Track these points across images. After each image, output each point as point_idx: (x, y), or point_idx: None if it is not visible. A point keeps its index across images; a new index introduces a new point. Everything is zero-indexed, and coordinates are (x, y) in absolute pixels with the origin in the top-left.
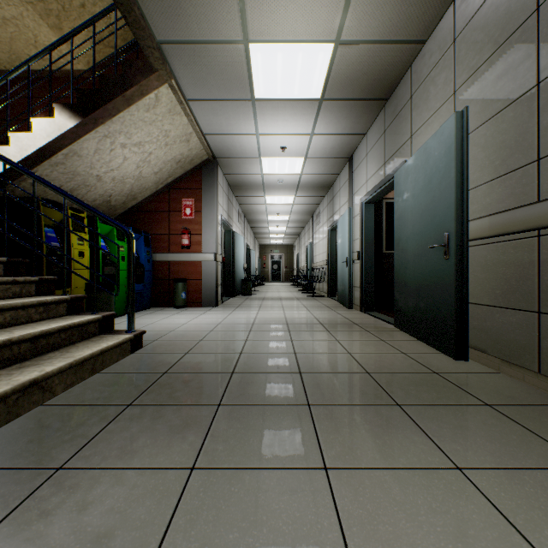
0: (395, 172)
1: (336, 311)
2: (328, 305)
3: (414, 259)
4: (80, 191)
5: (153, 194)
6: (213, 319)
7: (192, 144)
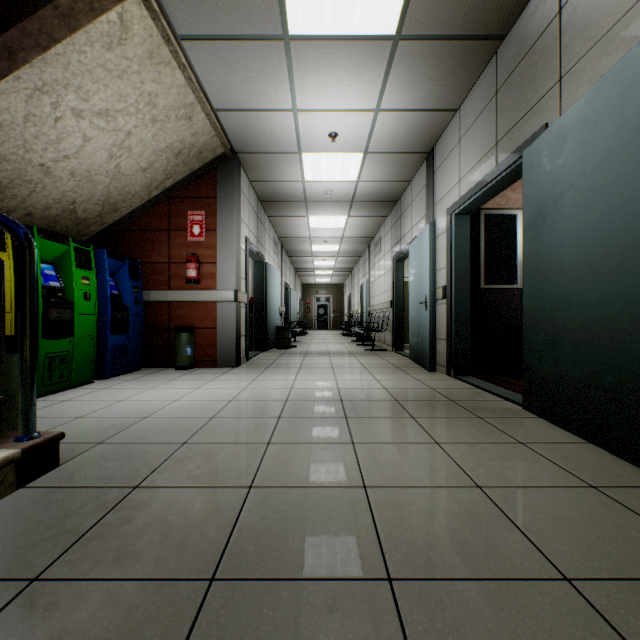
0: (521, 150)
1: (411, 374)
2: (396, 364)
3: (583, 293)
4: (16, 190)
5: (145, 205)
6: (224, 391)
7: (196, 124)
